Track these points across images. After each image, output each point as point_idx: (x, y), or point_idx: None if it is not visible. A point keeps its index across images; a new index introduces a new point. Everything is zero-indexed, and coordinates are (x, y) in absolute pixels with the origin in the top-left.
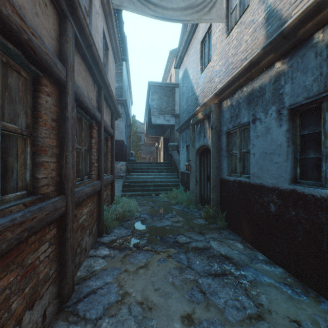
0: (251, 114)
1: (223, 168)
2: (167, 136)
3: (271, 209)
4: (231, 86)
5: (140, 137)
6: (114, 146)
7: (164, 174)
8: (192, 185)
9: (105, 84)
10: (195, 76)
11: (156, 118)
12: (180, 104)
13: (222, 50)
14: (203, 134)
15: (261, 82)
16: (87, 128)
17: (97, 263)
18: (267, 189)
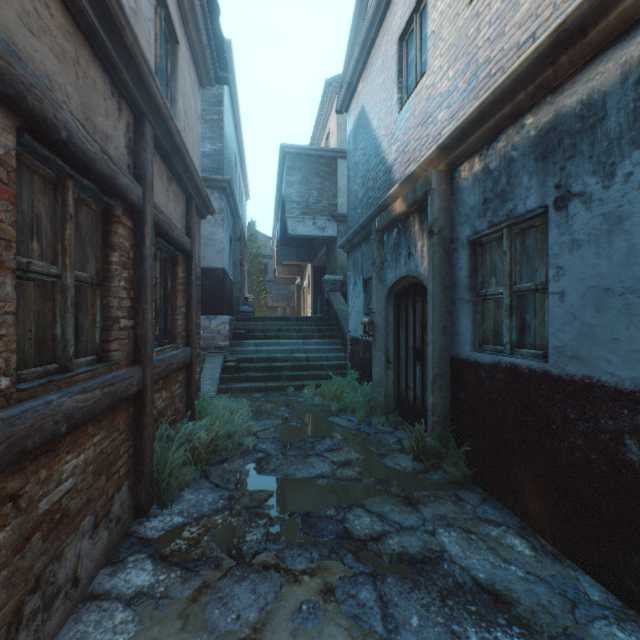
0: (553, 185)
1: (461, 332)
2: (320, 262)
3: (628, 456)
4: (489, 120)
5: (266, 266)
6: (194, 278)
7: (313, 342)
8: (379, 370)
9: (157, 110)
10: (385, 119)
11: (296, 223)
12: (349, 189)
13: (458, 38)
14: (405, 249)
15: (590, 88)
16: (94, 221)
17: (103, 630)
18: (614, 396)
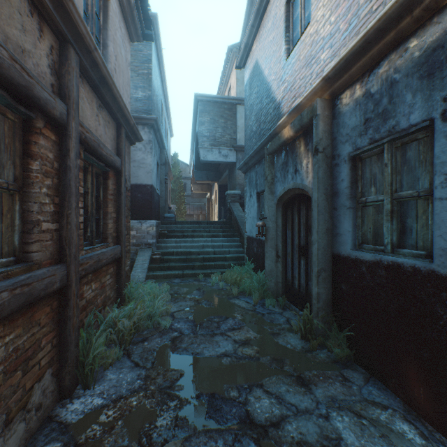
0: (441, 98)
1: (343, 234)
2: (224, 181)
3: None
4: (372, 48)
5: (185, 185)
6: (124, 190)
7: (219, 240)
8: (270, 262)
9: (81, 39)
10: (274, 67)
11: (206, 152)
12: (246, 125)
13: None
14: (292, 167)
15: None
16: (12, 130)
17: None
18: None
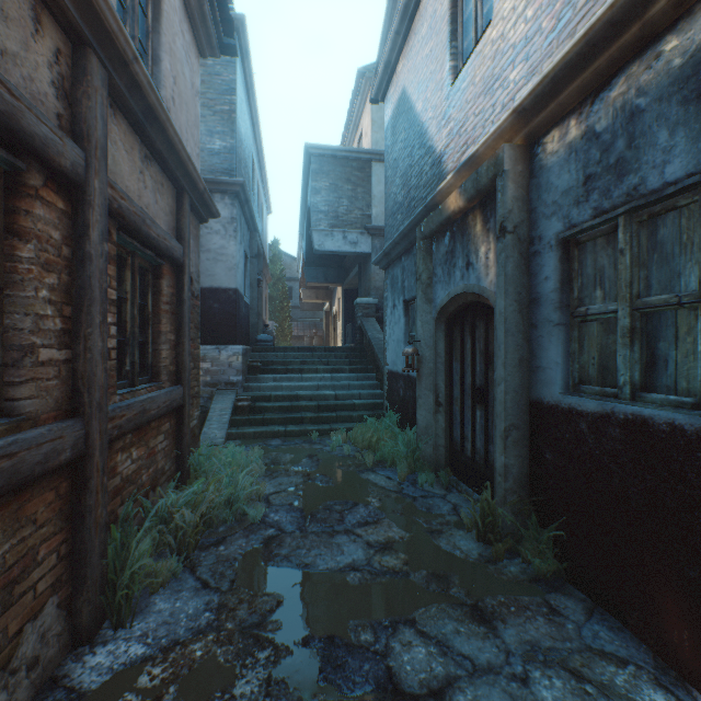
0: None
1: (547, 367)
2: (351, 283)
3: None
4: (598, 56)
5: (291, 290)
6: (188, 295)
7: (343, 377)
8: (426, 414)
9: (110, 40)
10: (432, 97)
11: (323, 237)
12: (387, 192)
13: None
14: (462, 258)
15: None
16: None
17: None
18: None
